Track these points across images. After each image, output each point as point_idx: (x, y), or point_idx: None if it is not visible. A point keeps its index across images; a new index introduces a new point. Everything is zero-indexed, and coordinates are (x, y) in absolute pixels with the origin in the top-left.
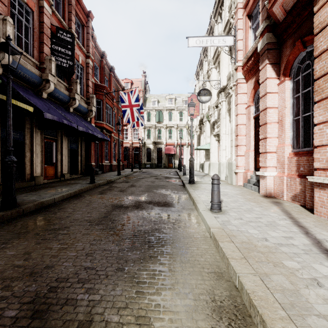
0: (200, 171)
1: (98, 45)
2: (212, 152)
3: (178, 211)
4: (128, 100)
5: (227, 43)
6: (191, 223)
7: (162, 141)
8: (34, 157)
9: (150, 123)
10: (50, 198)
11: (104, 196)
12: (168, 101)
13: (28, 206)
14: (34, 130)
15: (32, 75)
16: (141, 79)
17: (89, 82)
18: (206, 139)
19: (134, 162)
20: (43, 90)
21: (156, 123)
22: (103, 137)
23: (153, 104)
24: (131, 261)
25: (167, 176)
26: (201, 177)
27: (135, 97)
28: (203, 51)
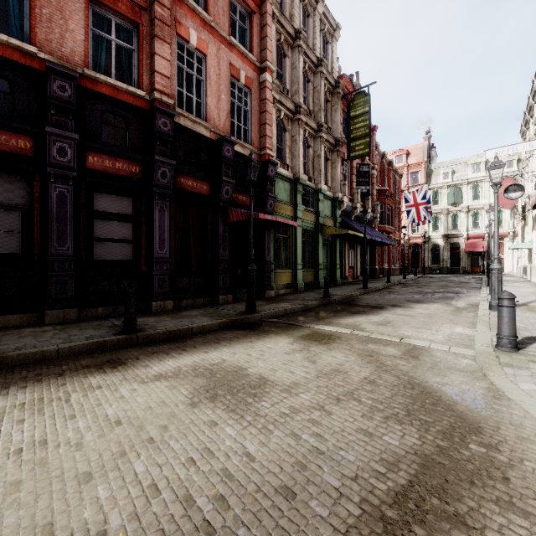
0: (523, 278)
1: (379, 149)
2: (535, 253)
3: (466, 295)
4: (413, 199)
5: (535, 147)
6: (472, 298)
7: (459, 232)
8: (346, 262)
9: (439, 207)
10: (377, 287)
11: (408, 288)
12: (471, 168)
13: (373, 288)
14: (346, 243)
15: (349, 208)
16: (423, 143)
17: (374, 191)
18: (530, 234)
19: (411, 265)
20: (352, 215)
21: (449, 206)
22: (390, 243)
23: (443, 178)
24: (440, 299)
25: (465, 281)
26: (513, 282)
27: (422, 195)
28: (527, 110)
